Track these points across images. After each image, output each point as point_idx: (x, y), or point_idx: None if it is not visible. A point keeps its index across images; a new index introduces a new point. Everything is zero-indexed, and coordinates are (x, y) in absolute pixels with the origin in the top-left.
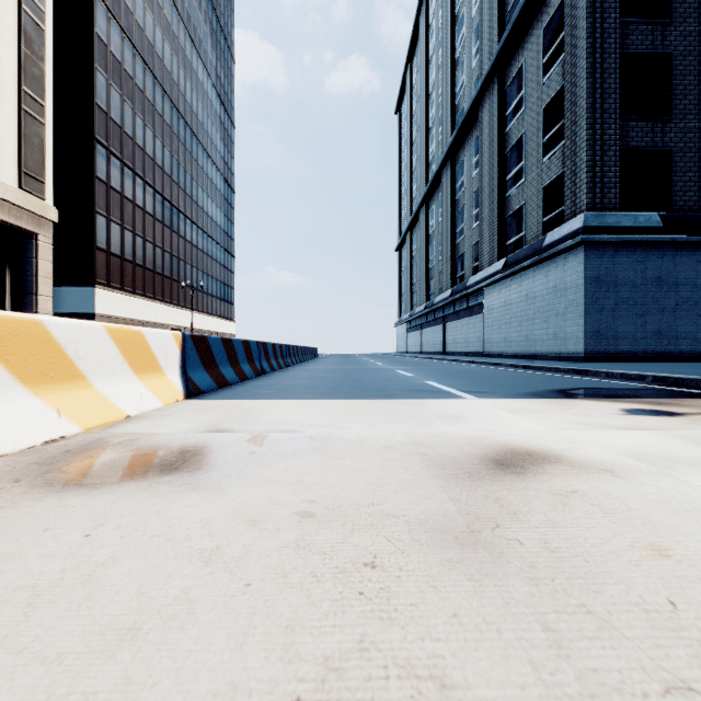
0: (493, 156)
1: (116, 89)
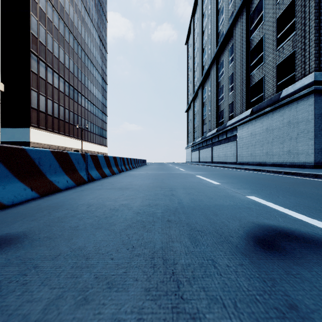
0: (243, 52)
1: (43, 26)
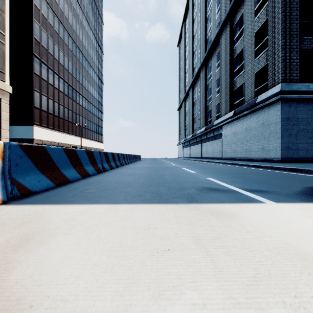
0: (227, 60)
1: (44, 31)
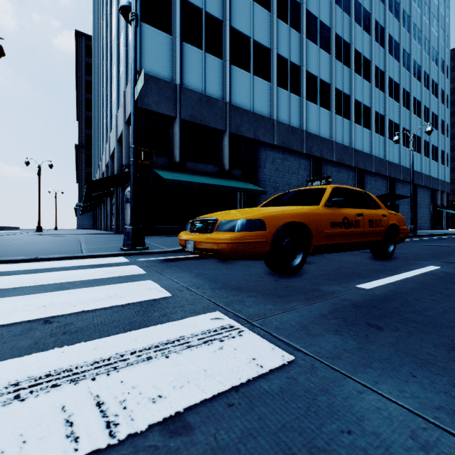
0: None
1: None
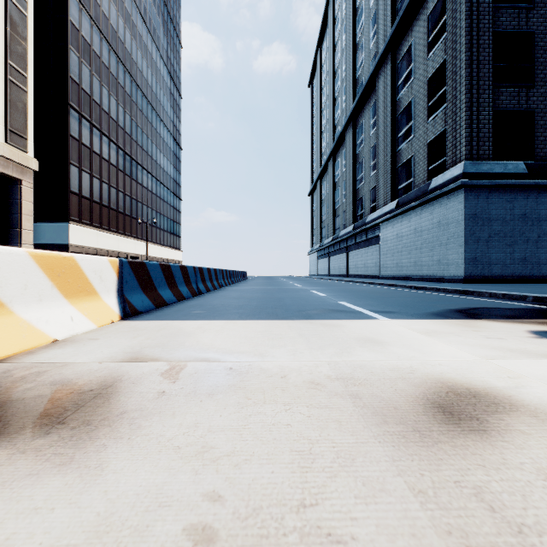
0: (387, 117)
1: (86, 65)
